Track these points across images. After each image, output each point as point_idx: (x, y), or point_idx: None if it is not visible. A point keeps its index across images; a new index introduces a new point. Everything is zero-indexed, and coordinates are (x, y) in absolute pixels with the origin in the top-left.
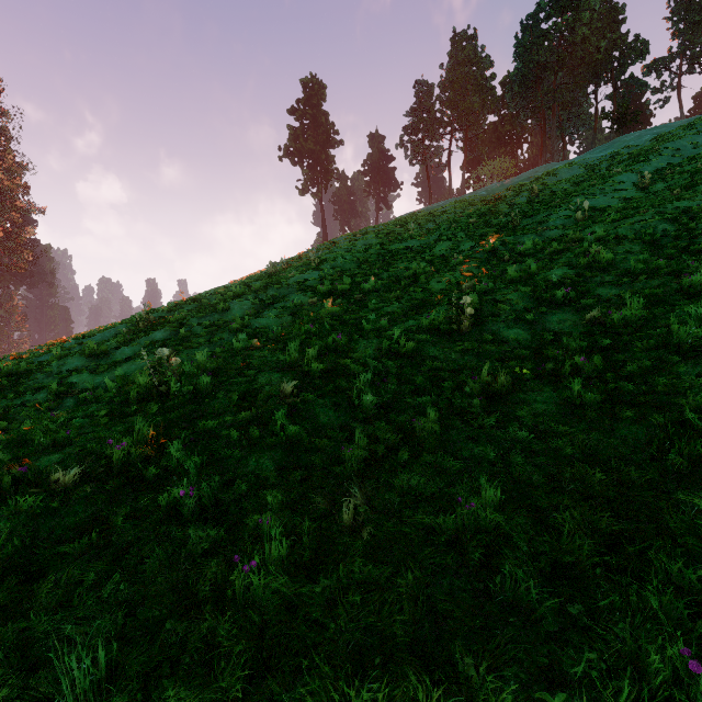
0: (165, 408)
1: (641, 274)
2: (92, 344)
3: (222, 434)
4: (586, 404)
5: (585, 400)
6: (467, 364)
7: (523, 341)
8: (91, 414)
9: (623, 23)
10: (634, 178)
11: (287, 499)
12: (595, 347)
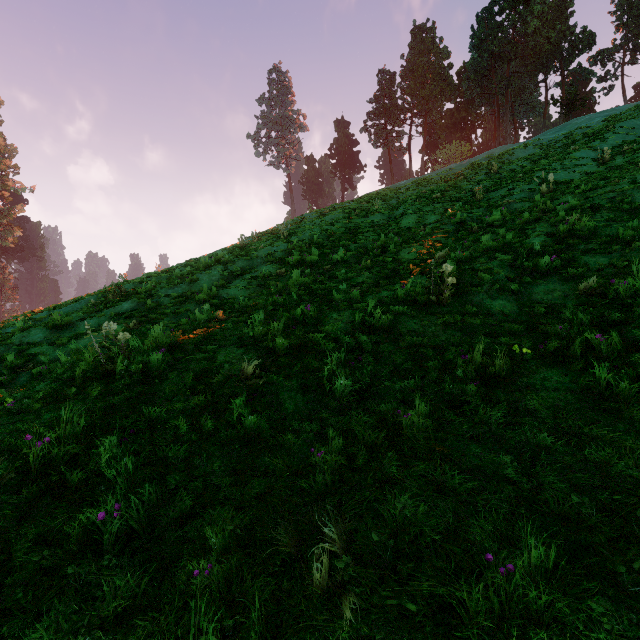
0: (107, 391)
1: (632, 241)
2: (56, 316)
3: (170, 424)
4: (618, 394)
5: (617, 390)
6: (451, 339)
7: (510, 313)
8: (29, 395)
9: (571, 16)
10: (592, 154)
11: (238, 530)
12: (601, 320)
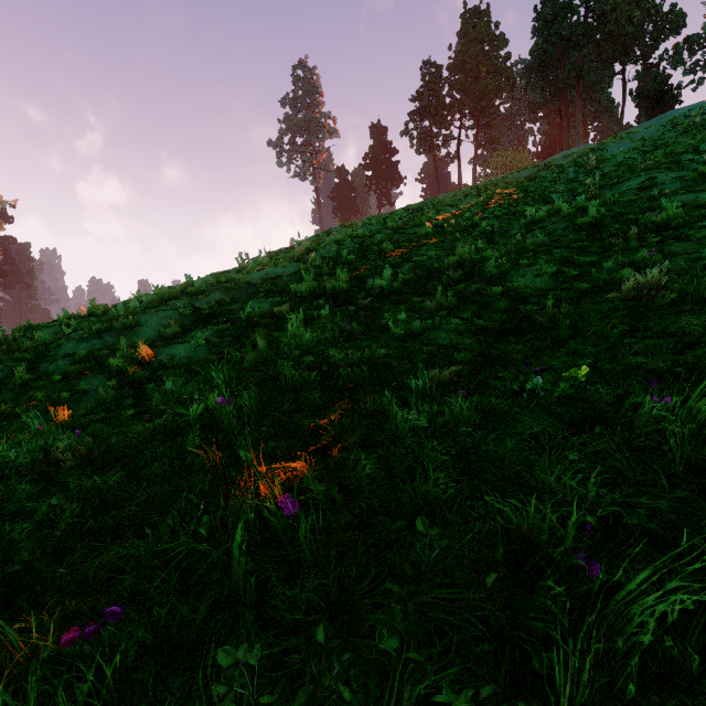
0: None
1: None
2: None
3: None
4: None
5: None
6: None
7: None
8: None
9: None
10: None
11: None
12: None
